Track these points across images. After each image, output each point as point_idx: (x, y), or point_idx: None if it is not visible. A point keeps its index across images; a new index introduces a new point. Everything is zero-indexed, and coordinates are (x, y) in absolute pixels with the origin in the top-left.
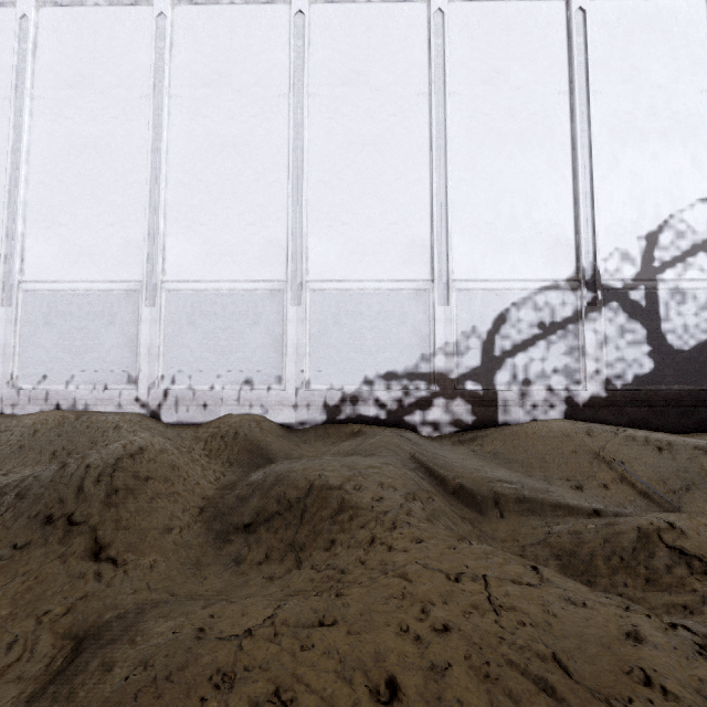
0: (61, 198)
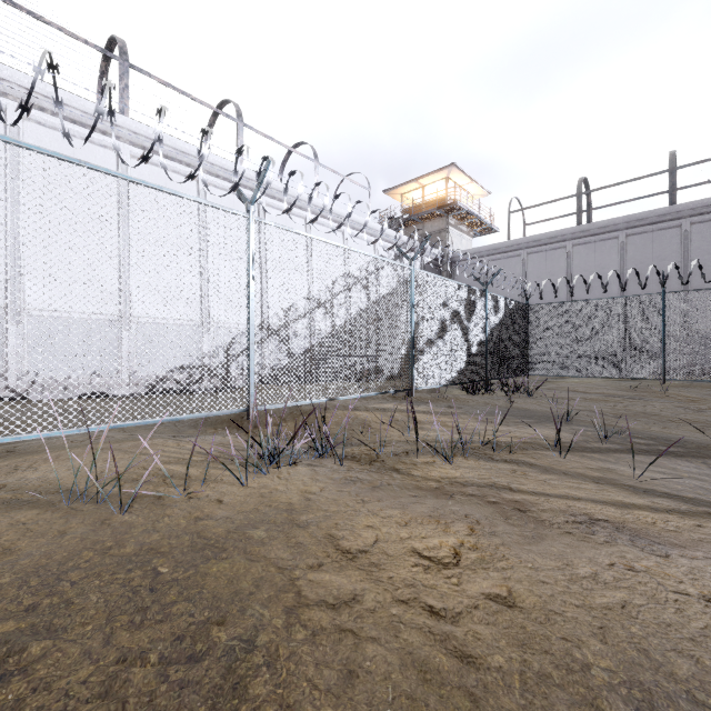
0: None
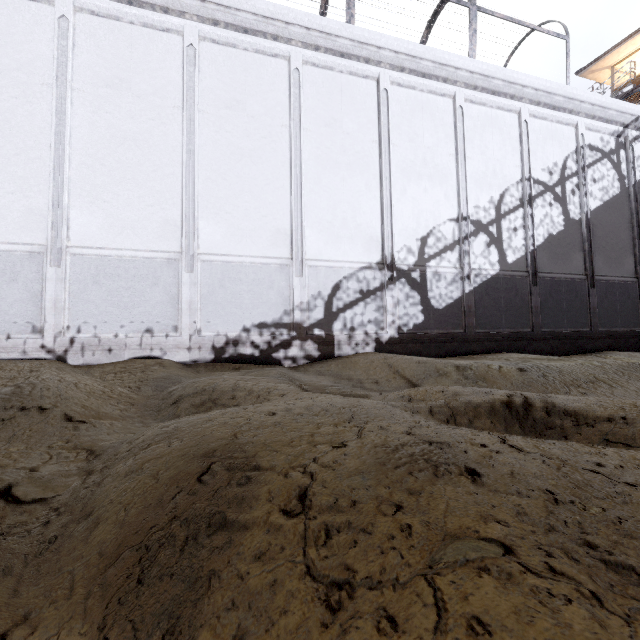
0: None
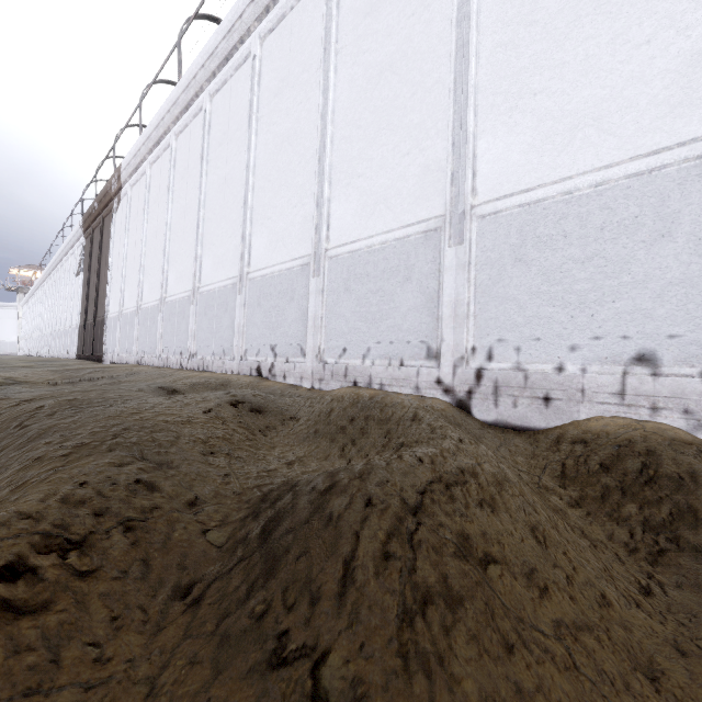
0: (359, 146)
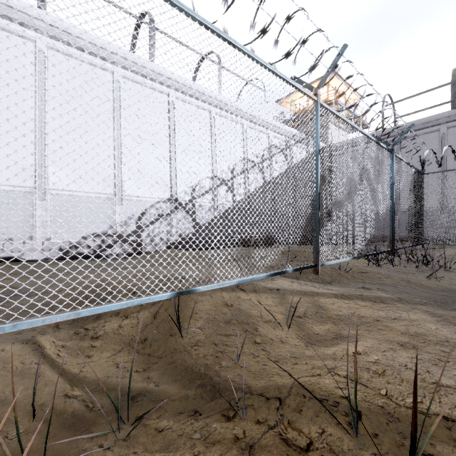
0: None
